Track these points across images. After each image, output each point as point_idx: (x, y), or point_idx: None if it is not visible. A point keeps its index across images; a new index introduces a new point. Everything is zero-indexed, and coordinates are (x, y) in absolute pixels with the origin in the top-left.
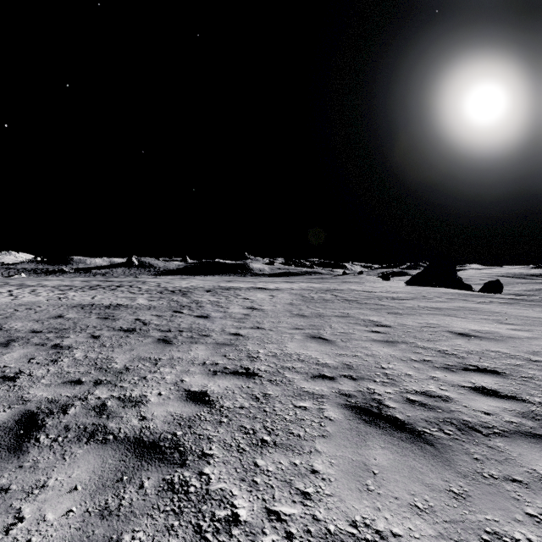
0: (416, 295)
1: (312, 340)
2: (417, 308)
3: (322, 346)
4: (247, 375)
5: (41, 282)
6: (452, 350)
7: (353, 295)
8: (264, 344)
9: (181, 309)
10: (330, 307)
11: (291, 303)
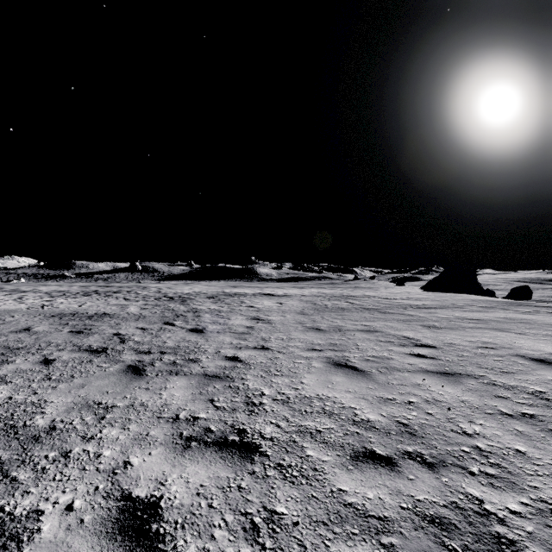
0: (443, 303)
1: (338, 371)
2: (455, 320)
3: (353, 382)
4: (241, 451)
5: (37, 287)
6: (551, 391)
7: (371, 302)
8: (271, 377)
9: (174, 320)
10: (349, 318)
11: (303, 312)
